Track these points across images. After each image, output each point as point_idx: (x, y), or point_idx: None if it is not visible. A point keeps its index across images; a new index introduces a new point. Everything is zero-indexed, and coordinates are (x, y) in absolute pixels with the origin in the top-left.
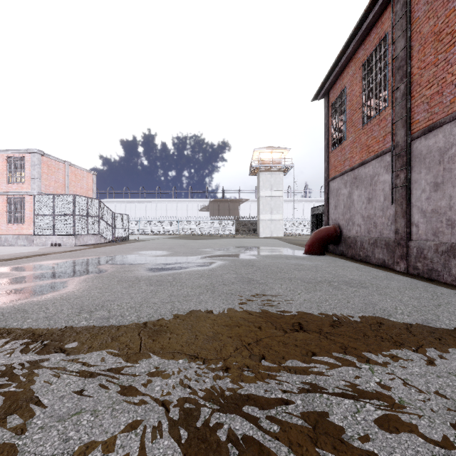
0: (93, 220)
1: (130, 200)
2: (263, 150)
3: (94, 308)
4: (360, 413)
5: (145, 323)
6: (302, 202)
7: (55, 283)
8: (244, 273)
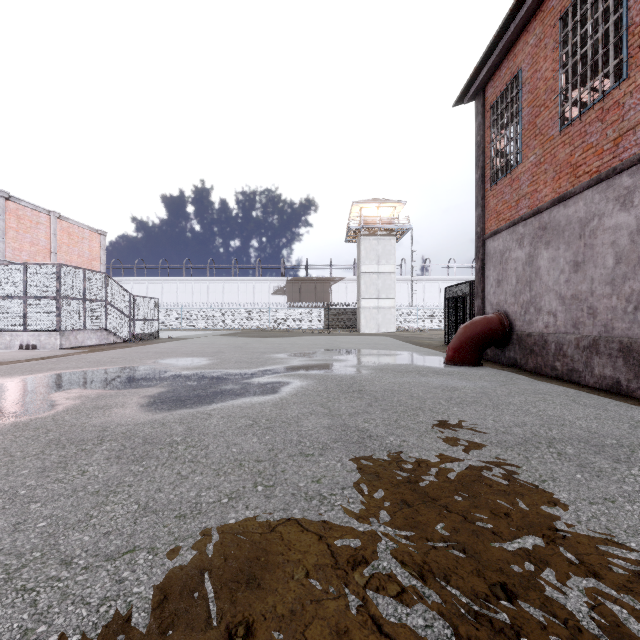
0: (95, 306)
1: (168, 279)
2: (366, 204)
3: None
4: None
5: None
6: (422, 282)
7: None
8: (346, 412)
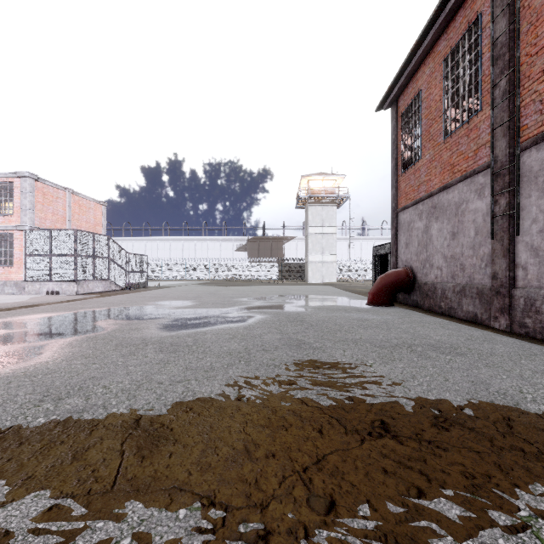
0: (101, 262)
1: (150, 238)
2: (312, 177)
3: (66, 393)
4: None
5: (138, 422)
6: (359, 241)
7: (26, 349)
8: (291, 332)
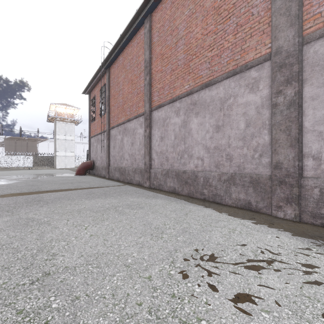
0: None
1: None
2: (58, 105)
3: None
4: (49, 196)
5: None
6: None
7: None
8: (31, 183)
